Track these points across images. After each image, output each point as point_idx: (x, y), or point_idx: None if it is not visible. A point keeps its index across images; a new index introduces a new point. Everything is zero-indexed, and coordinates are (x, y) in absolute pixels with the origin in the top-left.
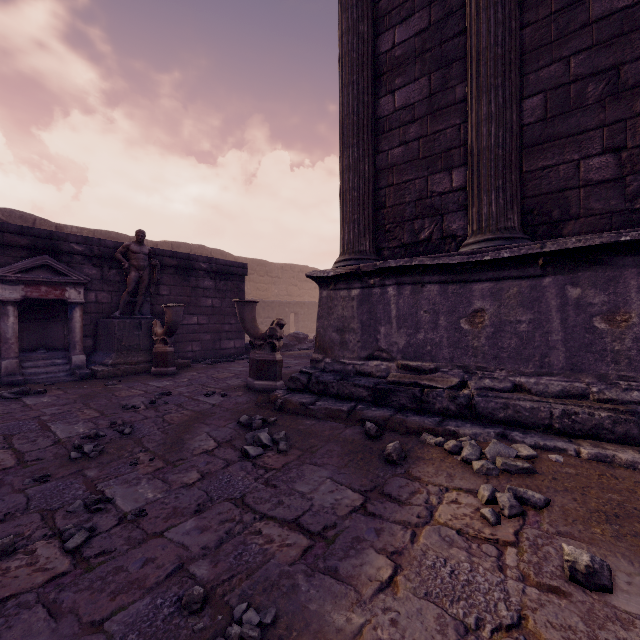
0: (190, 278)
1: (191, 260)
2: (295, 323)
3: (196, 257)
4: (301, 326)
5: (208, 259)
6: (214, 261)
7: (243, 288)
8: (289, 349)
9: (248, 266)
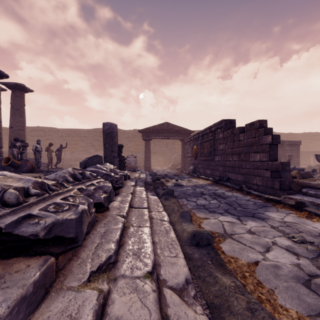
0: (282, 147)
1: (283, 142)
2: (313, 161)
3: (284, 141)
4: (317, 162)
5: (288, 141)
6: (290, 141)
7: (299, 149)
8: (318, 170)
9: (284, 136)
